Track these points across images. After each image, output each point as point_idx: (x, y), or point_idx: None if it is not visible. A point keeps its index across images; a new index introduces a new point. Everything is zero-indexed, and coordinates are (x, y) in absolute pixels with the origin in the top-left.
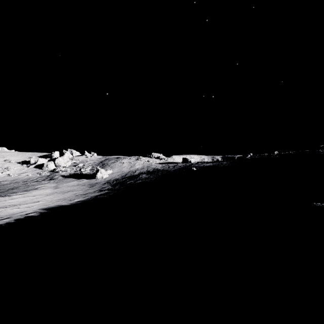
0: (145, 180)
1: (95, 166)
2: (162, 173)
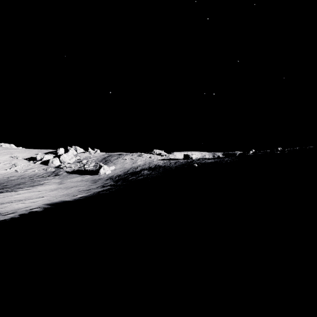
0: (147, 176)
1: (98, 163)
2: (164, 169)
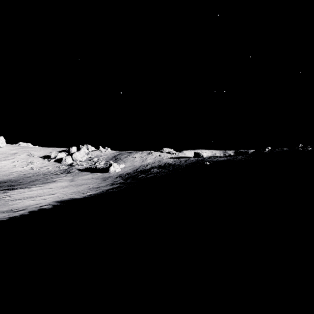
0: (156, 174)
1: (108, 161)
2: (174, 167)
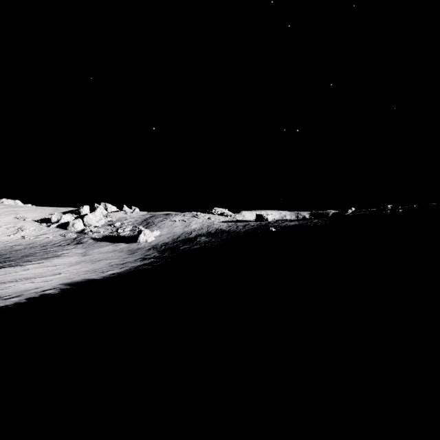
0: (205, 245)
1: (137, 226)
2: (228, 235)
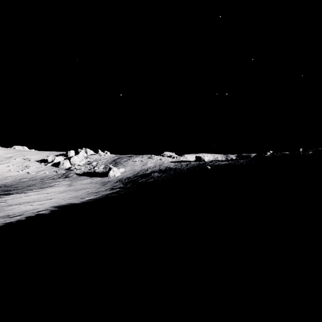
0: (157, 179)
1: (108, 165)
2: (175, 171)
